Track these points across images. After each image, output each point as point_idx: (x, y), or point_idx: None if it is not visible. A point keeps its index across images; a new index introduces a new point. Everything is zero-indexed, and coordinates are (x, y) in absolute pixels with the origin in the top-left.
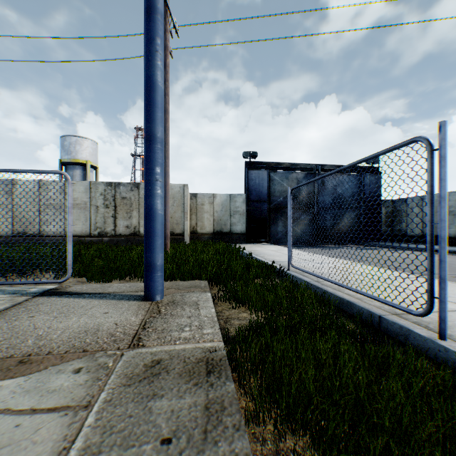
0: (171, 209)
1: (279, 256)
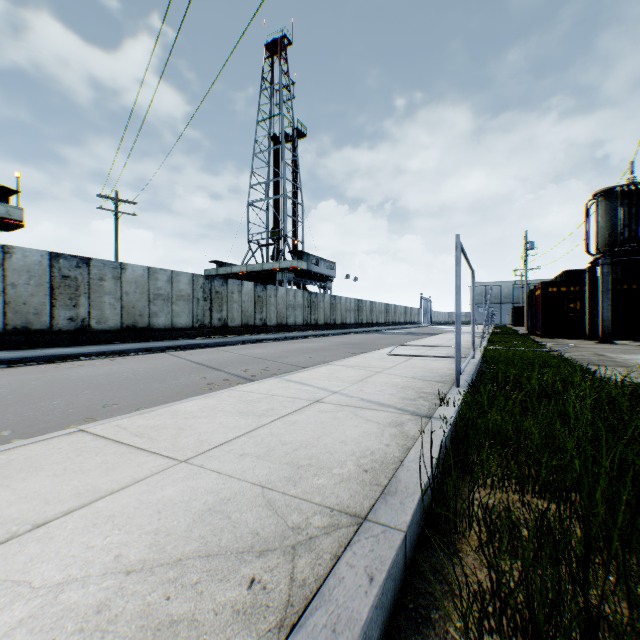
0: None
1: (308, 440)
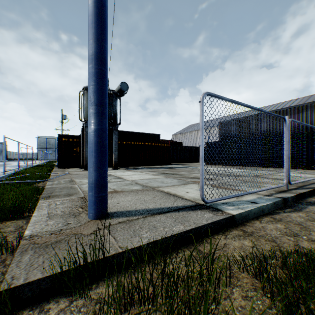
0: None
1: None
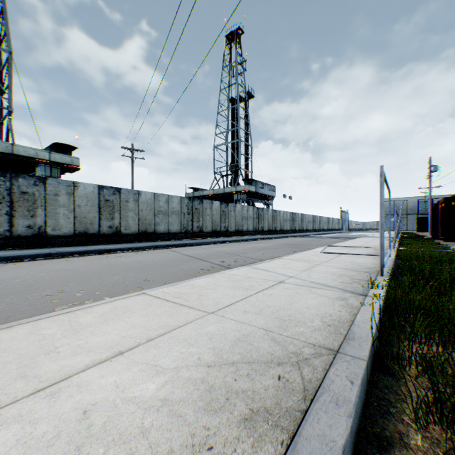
0: None
1: (284, 305)
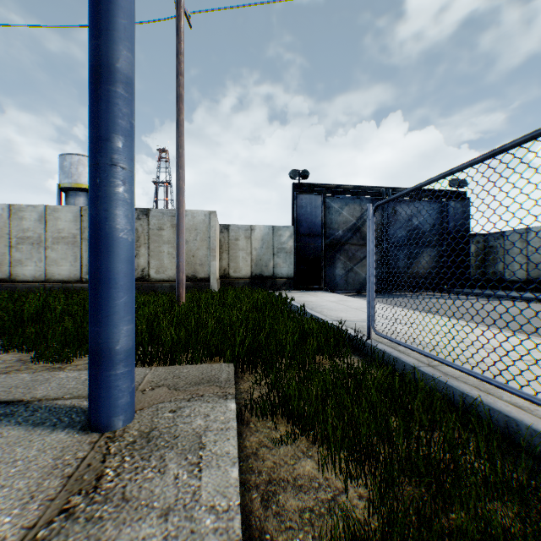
0: (193, 245)
1: (345, 312)
